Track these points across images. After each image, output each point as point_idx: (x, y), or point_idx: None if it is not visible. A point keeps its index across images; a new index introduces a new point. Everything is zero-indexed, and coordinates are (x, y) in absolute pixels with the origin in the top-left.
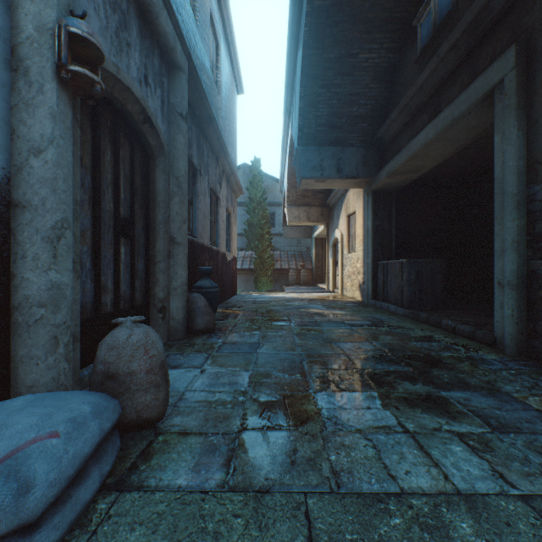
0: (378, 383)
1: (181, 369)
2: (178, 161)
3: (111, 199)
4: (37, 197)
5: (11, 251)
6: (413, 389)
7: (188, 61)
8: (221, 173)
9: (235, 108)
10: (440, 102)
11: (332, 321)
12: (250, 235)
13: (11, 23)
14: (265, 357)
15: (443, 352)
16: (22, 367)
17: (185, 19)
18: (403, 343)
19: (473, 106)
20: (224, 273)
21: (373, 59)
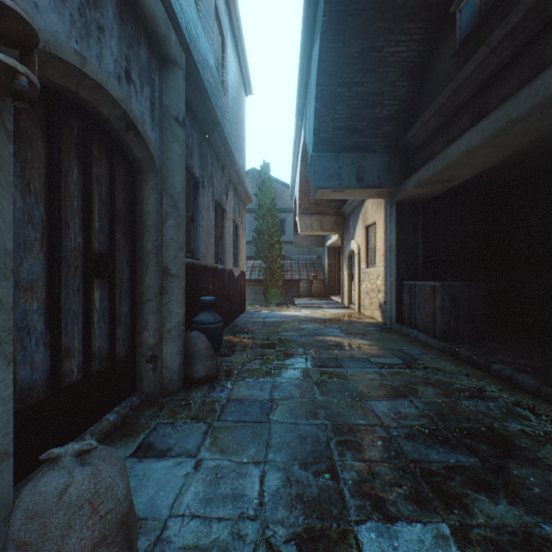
0: (443, 498)
1: (169, 460)
2: (173, 175)
3: (78, 231)
4: None
5: None
6: (498, 515)
7: (186, 55)
8: (227, 182)
9: (243, 111)
10: (488, 101)
11: (355, 358)
12: (259, 243)
13: None
14: (280, 432)
15: (509, 423)
16: None
17: (183, 6)
18: (451, 402)
19: (539, 105)
20: (231, 291)
21: (401, 53)
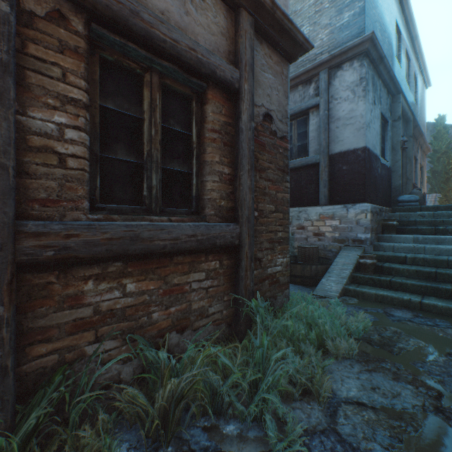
0: None
1: None
2: (409, 152)
3: None
4: (396, 170)
5: (391, 179)
6: None
7: (411, 114)
8: (417, 146)
9: (424, 100)
10: None
11: None
12: (433, 180)
13: (391, 142)
14: None
15: None
16: (393, 198)
17: (406, 95)
18: None
19: None
20: None
21: None
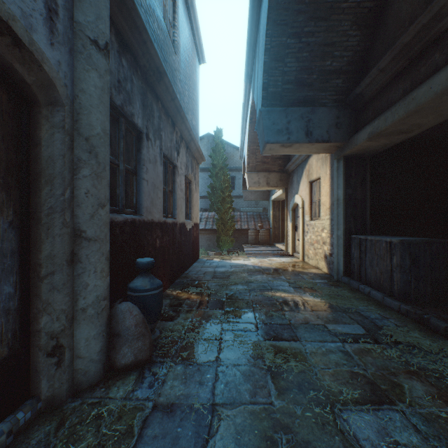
0: None
1: None
2: (89, 112)
3: None
4: None
5: None
6: None
7: None
8: (179, 139)
9: (197, 77)
10: None
11: (311, 324)
12: (213, 197)
13: None
14: None
15: None
16: None
17: None
18: None
19: None
20: (183, 243)
21: None
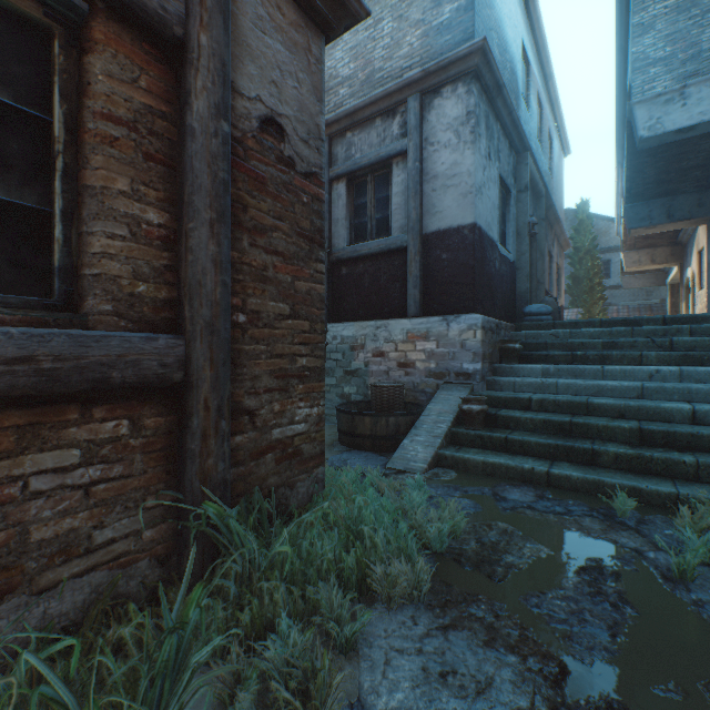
0: None
1: None
2: (540, 243)
3: None
4: (523, 266)
5: (515, 280)
6: None
7: (543, 188)
8: (553, 236)
9: (562, 173)
10: None
11: None
12: (574, 290)
13: (515, 224)
14: None
15: None
16: (518, 309)
17: (538, 159)
18: None
19: None
20: None
21: None
